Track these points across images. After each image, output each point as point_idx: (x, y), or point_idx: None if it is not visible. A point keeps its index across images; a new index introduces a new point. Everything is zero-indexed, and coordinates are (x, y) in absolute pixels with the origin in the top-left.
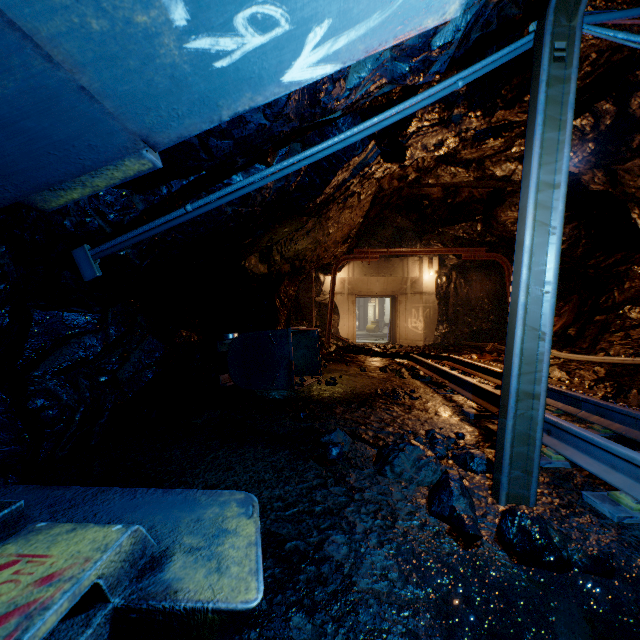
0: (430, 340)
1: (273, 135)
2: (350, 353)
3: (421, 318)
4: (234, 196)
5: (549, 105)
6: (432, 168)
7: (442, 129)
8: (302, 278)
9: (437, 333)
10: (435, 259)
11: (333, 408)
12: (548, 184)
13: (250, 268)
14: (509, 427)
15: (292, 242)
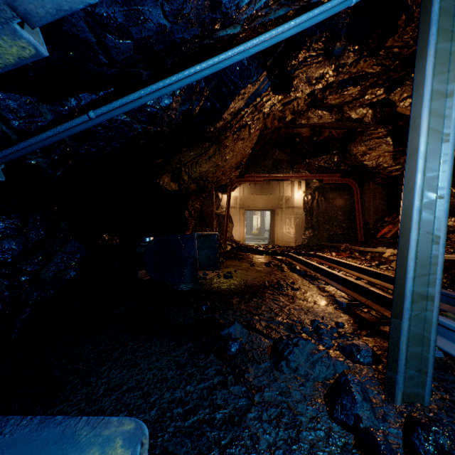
0: (299, 242)
1: (174, 42)
2: (241, 252)
3: (293, 226)
4: (136, 103)
5: (442, 17)
6: (304, 111)
7: (325, 61)
8: (205, 195)
9: (304, 237)
10: (303, 182)
11: (230, 299)
12: (441, 93)
13: (164, 185)
14: (405, 328)
15: (197, 165)
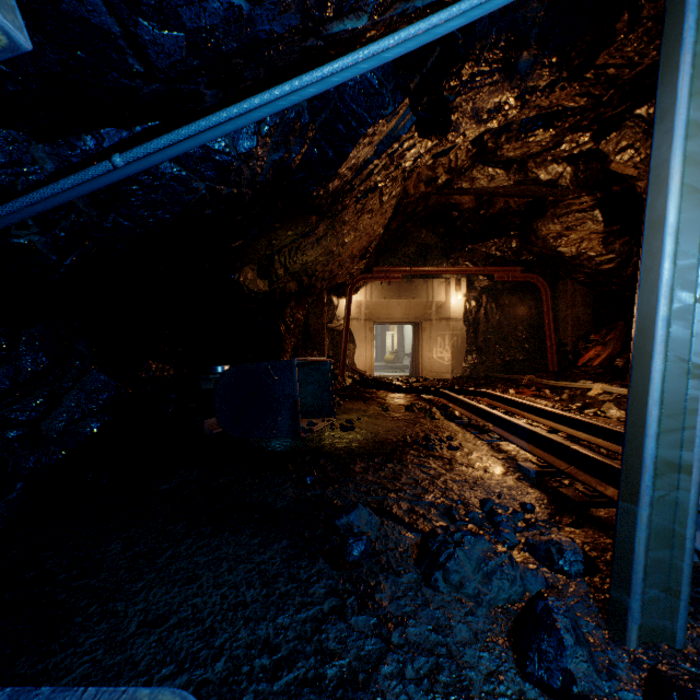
0: (458, 372)
1: (256, 38)
2: (368, 388)
3: (448, 347)
4: (193, 142)
5: None
6: (466, 169)
7: (504, 81)
8: (312, 300)
9: (465, 364)
10: (463, 281)
11: (351, 464)
12: None
13: (246, 284)
14: (643, 519)
15: (299, 252)
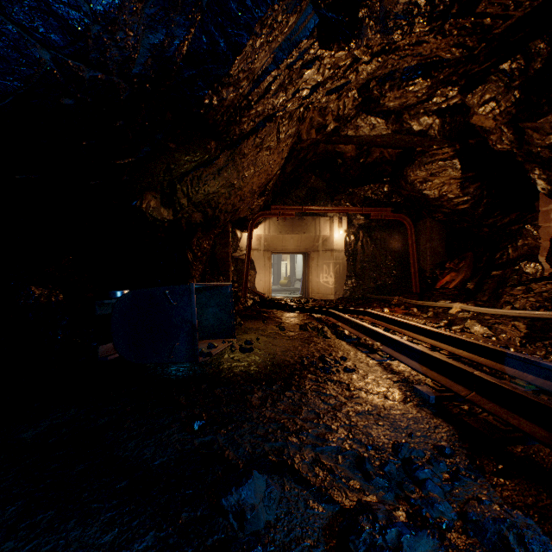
0: (340, 294)
1: None
2: (267, 308)
3: (332, 273)
4: None
5: None
6: (352, 117)
7: None
8: (218, 232)
9: (346, 287)
10: (344, 219)
11: (248, 394)
12: None
13: (149, 211)
14: None
15: (200, 182)
